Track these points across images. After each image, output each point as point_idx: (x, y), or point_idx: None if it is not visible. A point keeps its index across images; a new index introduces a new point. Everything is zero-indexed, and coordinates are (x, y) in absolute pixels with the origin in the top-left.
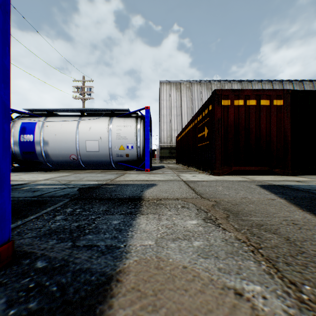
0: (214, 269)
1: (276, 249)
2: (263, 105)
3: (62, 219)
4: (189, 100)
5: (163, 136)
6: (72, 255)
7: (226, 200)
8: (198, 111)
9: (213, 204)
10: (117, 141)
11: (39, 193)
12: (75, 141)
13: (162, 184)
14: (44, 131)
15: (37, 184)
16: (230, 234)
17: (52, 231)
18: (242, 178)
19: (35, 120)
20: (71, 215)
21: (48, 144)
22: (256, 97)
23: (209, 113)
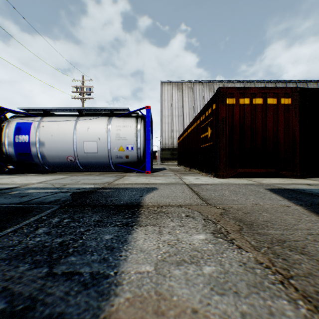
0: (236, 315)
1: (312, 278)
2: (270, 104)
3: (45, 233)
4: (191, 101)
5: (164, 137)
6: (44, 289)
7: (235, 207)
8: (200, 110)
9: (221, 212)
10: (117, 142)
11: (27, 198)
12: (72, 142)
13: (164, 188)
14: (40, 131)
15: (28, 188)
16: (248, 255)
17: (28, 250)
18: (248, 181)
19: (31, 120)
20: (57, 227)
21: (44, 145)
22: (262, 95)
23: (212, 112)
